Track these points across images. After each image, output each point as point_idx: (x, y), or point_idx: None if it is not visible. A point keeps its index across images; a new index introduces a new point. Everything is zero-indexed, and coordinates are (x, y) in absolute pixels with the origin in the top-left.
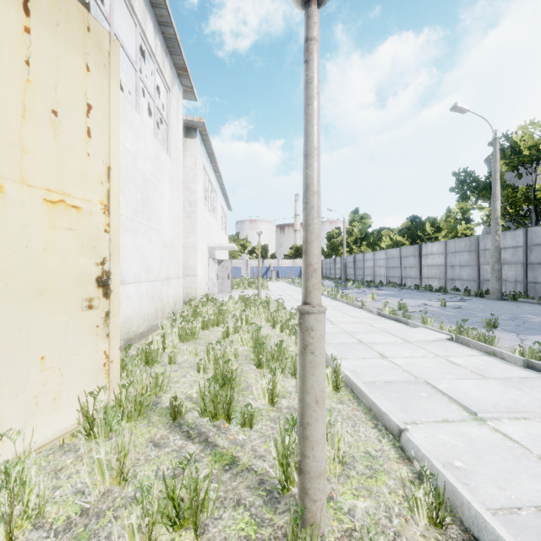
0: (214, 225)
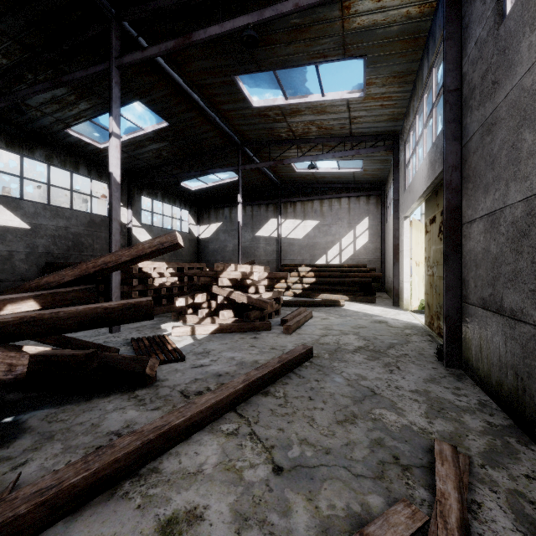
0: None
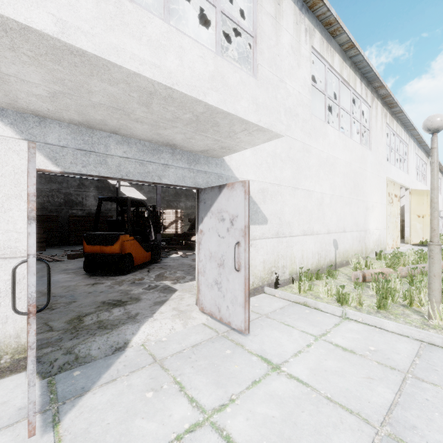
0: (439, 198)
